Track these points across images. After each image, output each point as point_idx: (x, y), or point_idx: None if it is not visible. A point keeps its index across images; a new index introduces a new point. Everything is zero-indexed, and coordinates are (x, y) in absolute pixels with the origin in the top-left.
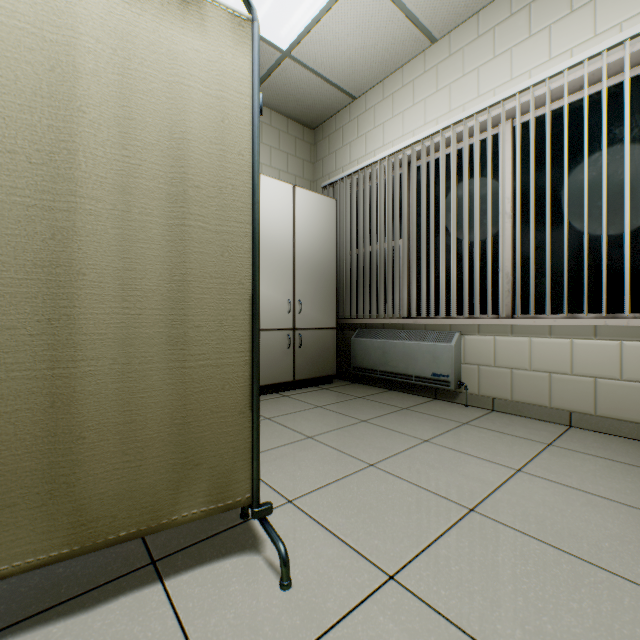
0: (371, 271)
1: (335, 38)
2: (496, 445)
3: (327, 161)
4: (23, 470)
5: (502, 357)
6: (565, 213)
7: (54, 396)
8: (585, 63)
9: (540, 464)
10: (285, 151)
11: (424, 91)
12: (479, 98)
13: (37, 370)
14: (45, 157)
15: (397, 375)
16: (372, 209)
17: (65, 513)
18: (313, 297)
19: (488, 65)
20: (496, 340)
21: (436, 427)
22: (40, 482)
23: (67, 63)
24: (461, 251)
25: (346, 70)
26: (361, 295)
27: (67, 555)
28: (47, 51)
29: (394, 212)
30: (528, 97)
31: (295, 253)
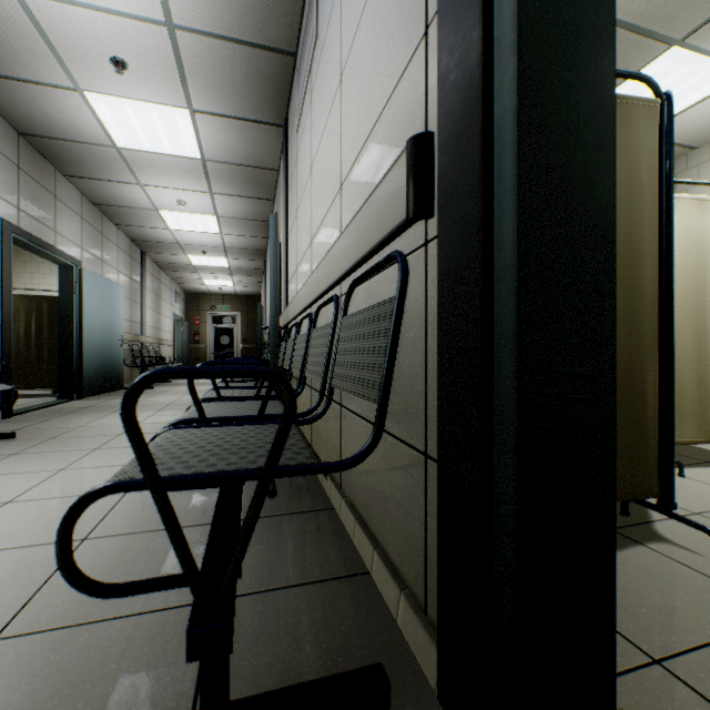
0: None
1: (697, 116)
2: None
3: None
4: (689, 406)
5: None
6: None
7: (698, 380)
8: None
9: None
10: None
11: None
12: None
13: (693, 369)
14: (694, 288)
15: None
16: None
17: (703, 425)
18: None
19: None
20: None
21: None
22: (694, 412)
23: (702, 250)
24: None
25: (696, 133)
26: None
27: (702, 442)
28: (695, 248)
29: None
30: None
31: None
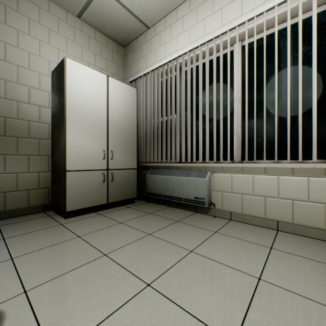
0: (158, 133)
1: None
2: (238, 251)
3: (132, 66)
4: None
5: (236, 187)
6: (276, 96)
7: None
8: (288, 0)
9: (272, 269)
10: (105, 57)
11: (189, 23)
12: (222, 27)
13: None
14: None
15: (173, 198)
16: (158, 95)
17: None
18: (121, 149)
19: (228, 6)
20: (232, 176)
21: (198, 237)
22: None
23: None
24: (211, 122)
25: (142, 5)
26: (152, 148)
27: None
28: None
29: (171, 97)
30: (252, 25)
31: (108, 120)
